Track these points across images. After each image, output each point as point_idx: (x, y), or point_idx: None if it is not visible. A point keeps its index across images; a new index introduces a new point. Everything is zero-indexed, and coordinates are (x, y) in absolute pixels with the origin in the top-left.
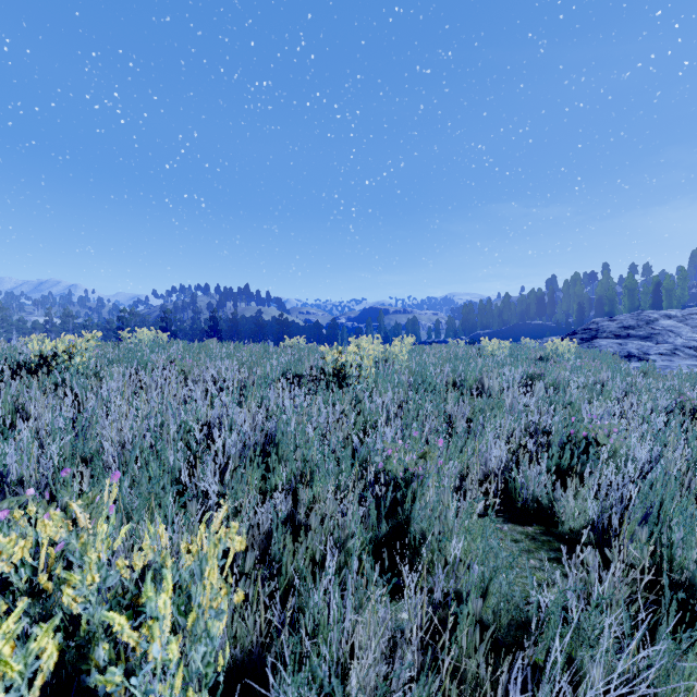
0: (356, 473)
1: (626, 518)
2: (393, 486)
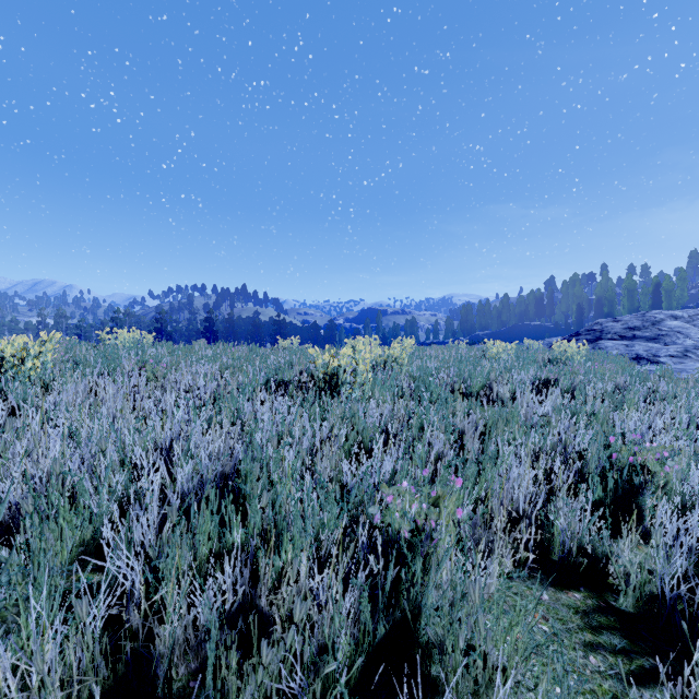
0: (341, 542)
1: None
2: (395, 550)
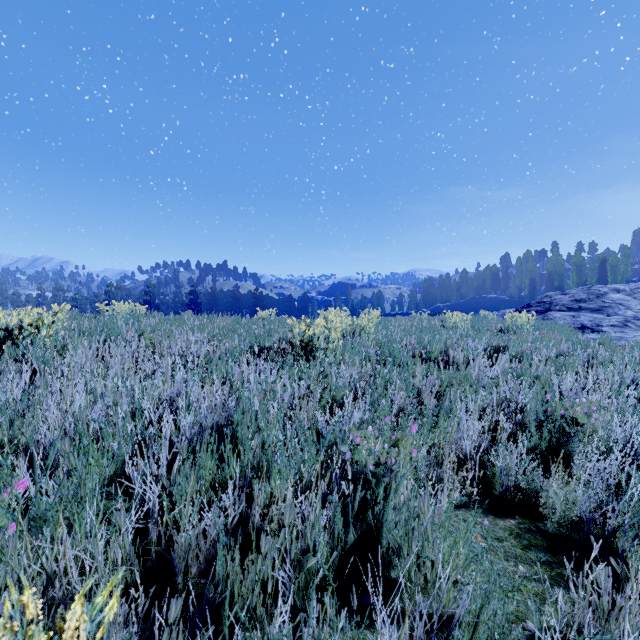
0: (319, 470)
1: (627, 518)
2: (362, 480)
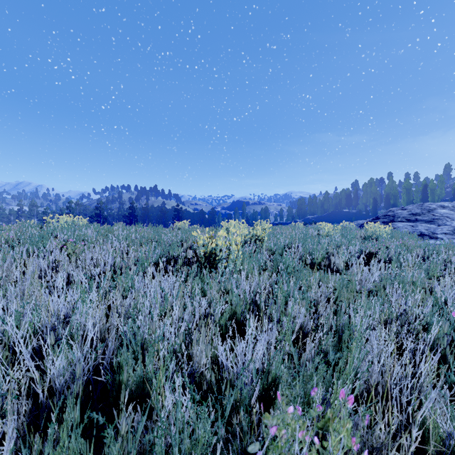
0: None
1: None
2: None
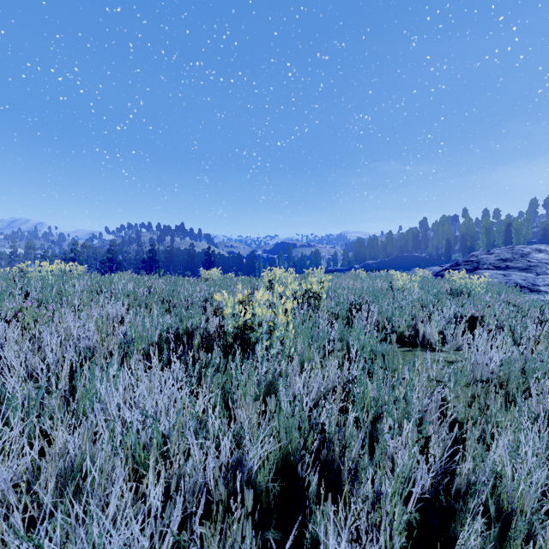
0: None
1: None
2: None
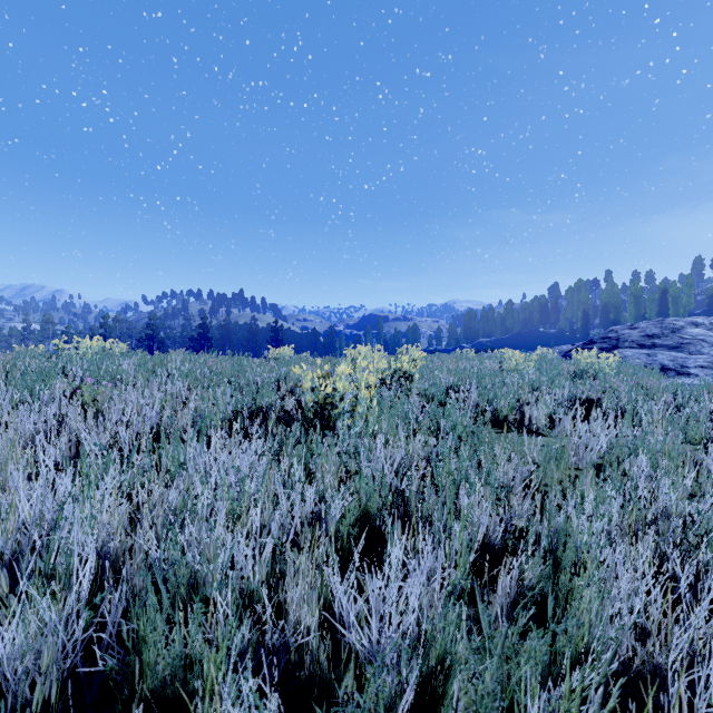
0: None
1: None
2: None
